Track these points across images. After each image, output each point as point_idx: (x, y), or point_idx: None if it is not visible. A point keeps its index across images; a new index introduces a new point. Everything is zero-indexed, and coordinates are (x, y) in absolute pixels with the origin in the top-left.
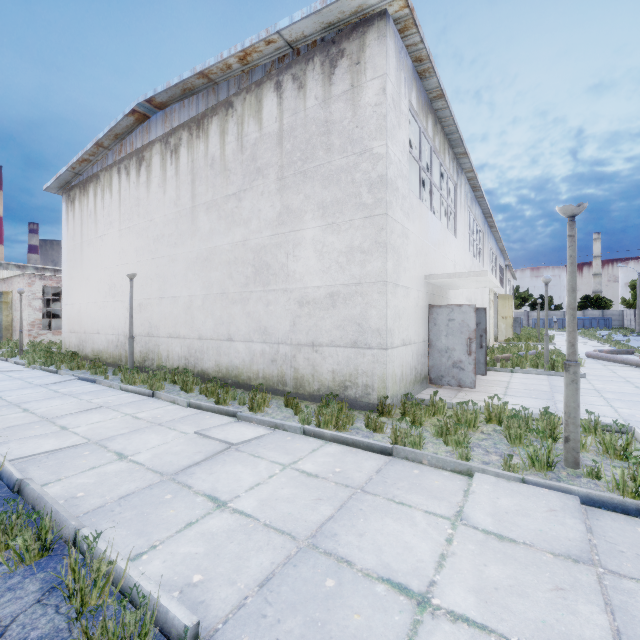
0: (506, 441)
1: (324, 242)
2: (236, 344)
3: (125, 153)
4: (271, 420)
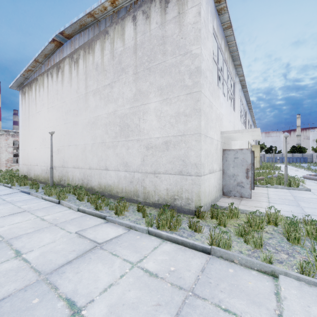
0: (286, 240)
1: (161, 110)
2: (110, 172)
3: (50, 65)
4: (127, 223)
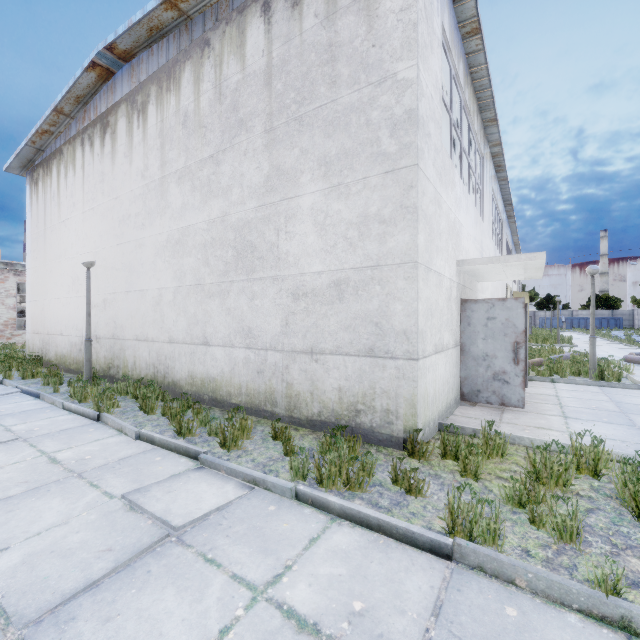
0: (629, 516)
1: (327, 211)
2: (213, 349)
3: (89, 120)
4: (247, 471)
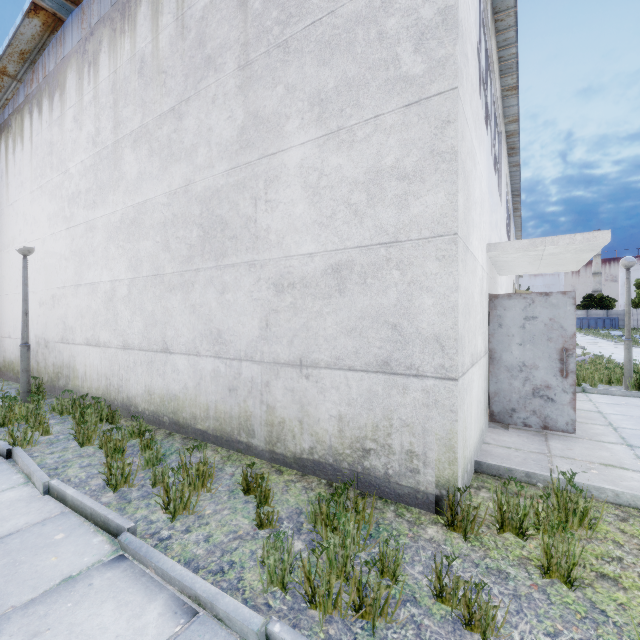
0: None
1: (322, 168)
2: (174, 358)
3: (37, 82)
4: (185, 579)
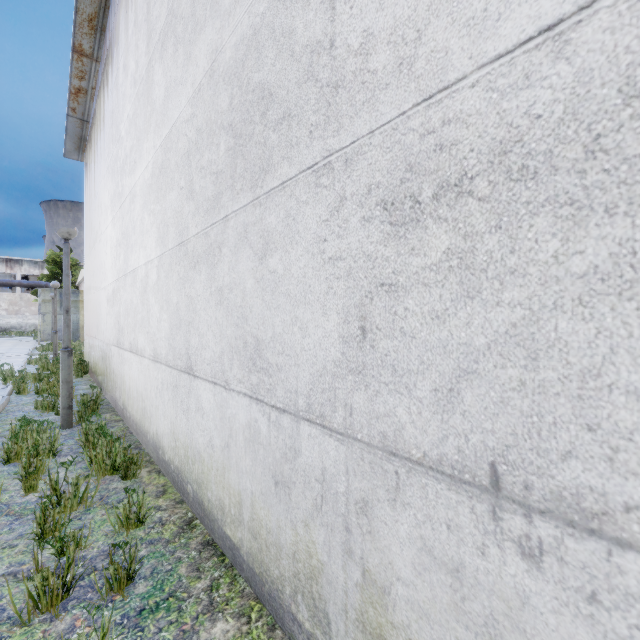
0: None
1: None
2: (198, 386)
3: (106, 51)
4: None
